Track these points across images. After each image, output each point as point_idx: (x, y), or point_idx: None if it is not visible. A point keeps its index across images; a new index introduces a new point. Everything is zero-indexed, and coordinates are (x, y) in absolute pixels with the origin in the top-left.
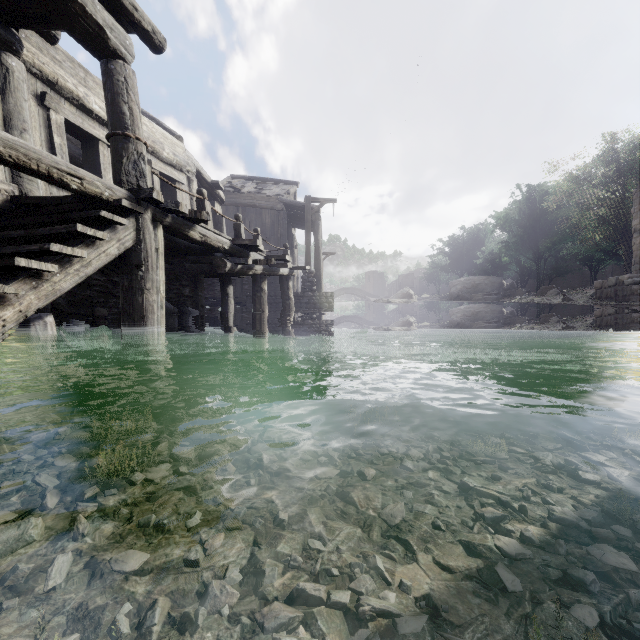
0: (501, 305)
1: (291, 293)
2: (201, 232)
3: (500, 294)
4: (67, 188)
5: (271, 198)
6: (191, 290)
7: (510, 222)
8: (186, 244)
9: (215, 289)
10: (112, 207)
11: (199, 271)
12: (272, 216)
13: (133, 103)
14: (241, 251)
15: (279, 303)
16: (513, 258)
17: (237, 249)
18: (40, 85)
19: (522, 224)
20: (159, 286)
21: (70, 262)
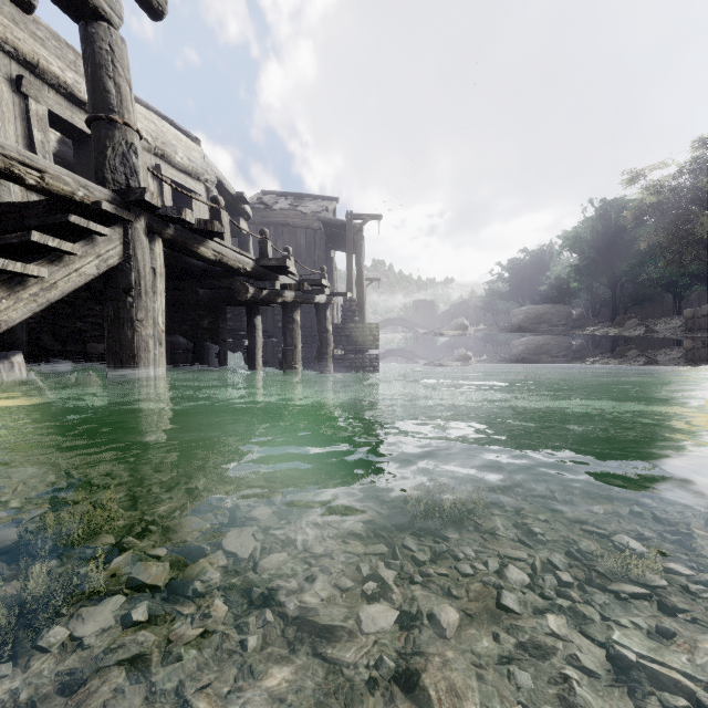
0: (571, 338)
1: (329, 324)
2: (215, 249)
3: (569, 325)
4: (21, 183)
5: (307, 215)
6: (210, 321)
7: (581, 242)
8: (200, 265)
9: (243, 320)
10: (90, 212)
11: (217, 298)
12: (308, 236)
13: (121, 79)
14: (267, 274)
15: (315, 336)
16: (584, 284)
17: (262, 271)
18: (16, 67)
19: (595, 245)
20: (157, 316)
21: (23, 283)
